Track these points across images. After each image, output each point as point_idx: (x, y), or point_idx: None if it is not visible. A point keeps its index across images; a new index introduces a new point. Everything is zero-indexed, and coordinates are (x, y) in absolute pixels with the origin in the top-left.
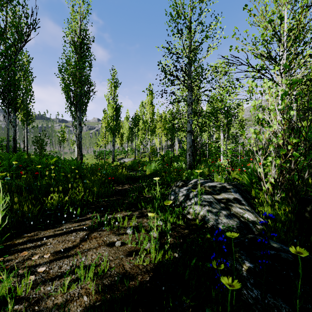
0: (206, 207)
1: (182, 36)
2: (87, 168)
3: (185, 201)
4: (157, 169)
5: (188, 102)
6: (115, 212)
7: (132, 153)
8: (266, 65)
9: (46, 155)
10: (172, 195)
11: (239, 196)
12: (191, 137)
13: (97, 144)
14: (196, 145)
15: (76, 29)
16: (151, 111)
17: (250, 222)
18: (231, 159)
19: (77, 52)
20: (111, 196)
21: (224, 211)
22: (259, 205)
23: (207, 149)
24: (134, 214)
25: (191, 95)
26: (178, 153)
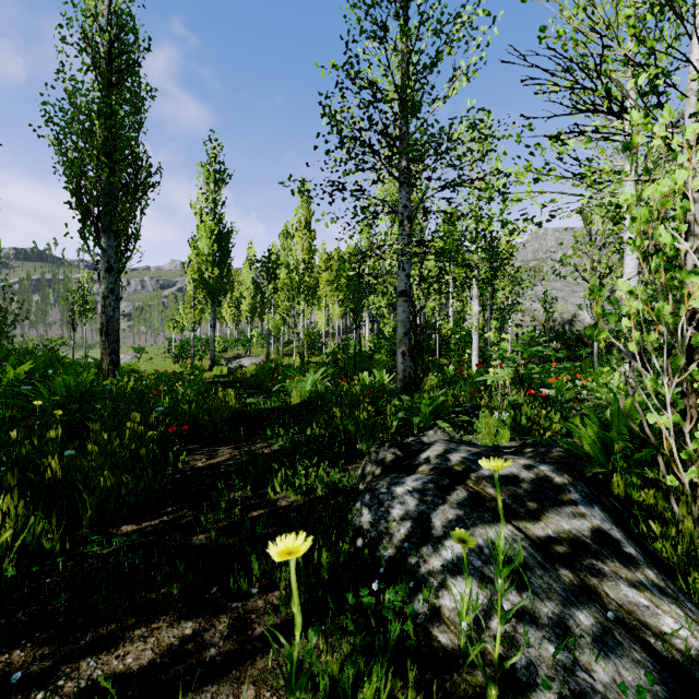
0: (509, 593)
1: (385, 36)
2: (129, 390)
3: (415, 548)
4: (319, 392)
5: (401, 214)
6: (124, 631)
7: (262, 344)
8: (634, 100)
9: (26, 352)
10: (365, 508)
11: (604, 519)
12: (408, 307)
13: (175, 323)
14: (421, 328)
15: (101, 13)
16: (307, 245)
17: (696, 662)
18: (527, 370)
19: (99, 70)
20: (147, 519)
21: (582, 613)
22: (692, 566)
23: (439, 337)
24: (207, 637)
25: (408, 199)
26: (369, 344)
